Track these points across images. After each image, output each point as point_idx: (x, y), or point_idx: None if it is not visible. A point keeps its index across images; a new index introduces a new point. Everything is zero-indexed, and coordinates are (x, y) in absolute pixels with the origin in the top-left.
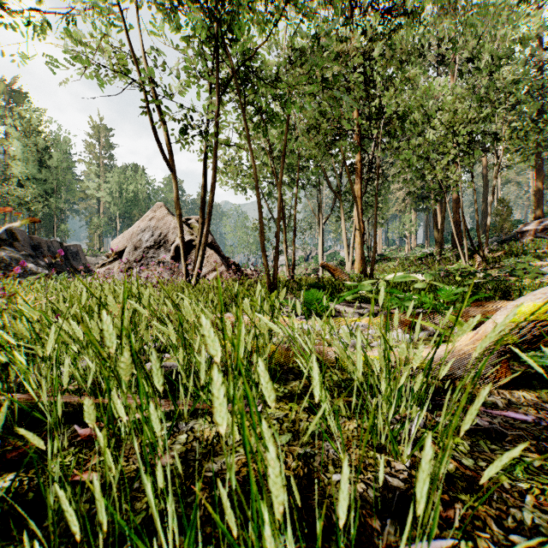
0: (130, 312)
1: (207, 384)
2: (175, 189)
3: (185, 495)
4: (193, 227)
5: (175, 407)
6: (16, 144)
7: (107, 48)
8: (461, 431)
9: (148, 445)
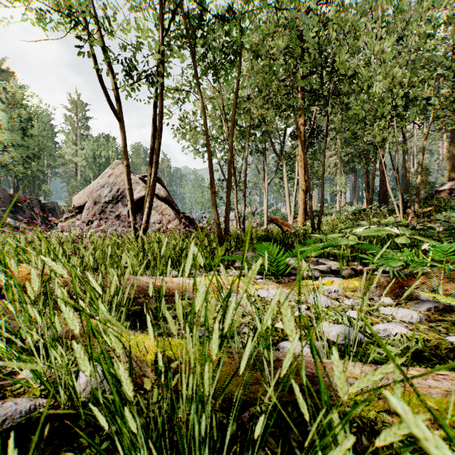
0: None
1: None
2: (123, 139)
3: None
4: None
5: None
6: (2, 115)
7: None
8: None
9: None
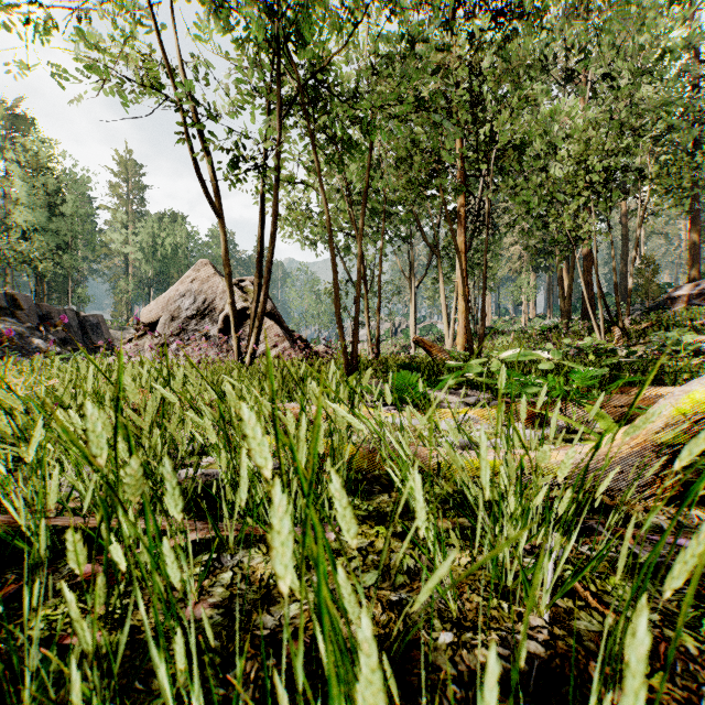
0: (158, 400)
1: (261, 500)
2: (224, 241)
3: (226, 665)
4: (247, 291)
5: (217, 532)
6: (20, 184)
7: (134, 55)
8: (664, 590)
9: (165, 602)
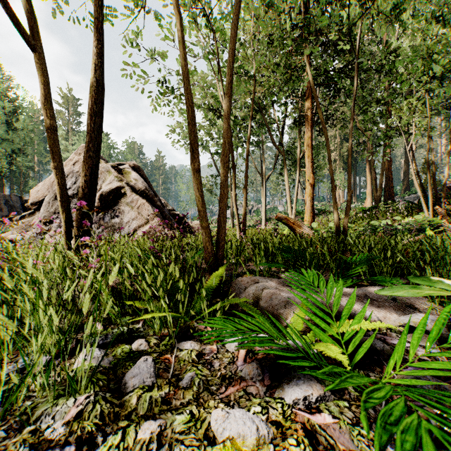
0: None
1: None
2: (46, 83)
3: None
4: (124, 172)
5: None
6: None
7: None
8: None
9: None
